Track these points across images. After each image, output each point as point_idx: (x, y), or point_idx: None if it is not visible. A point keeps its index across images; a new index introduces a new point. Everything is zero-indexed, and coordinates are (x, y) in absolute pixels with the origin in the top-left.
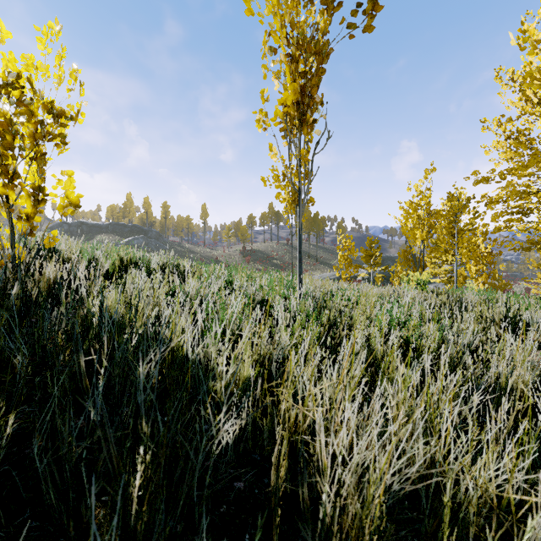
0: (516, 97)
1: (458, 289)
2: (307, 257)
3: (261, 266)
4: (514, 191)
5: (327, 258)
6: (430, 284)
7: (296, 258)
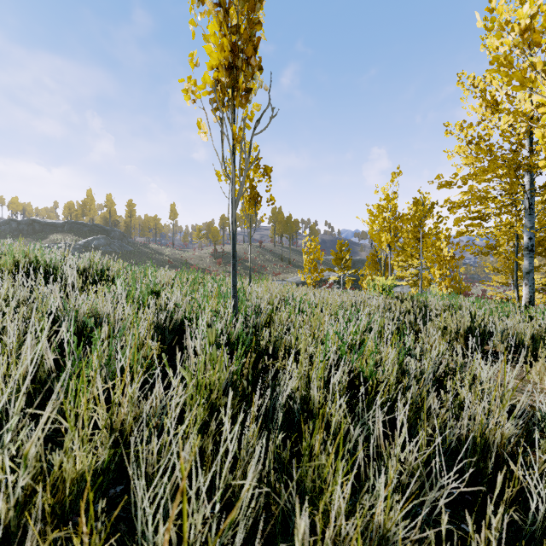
0: (477, 103)
1: (423, 294)
2: (280, 260)
3: None
4: (475, 196)
5: (300, 260)
6: (398, 286)
7: (269, 260)
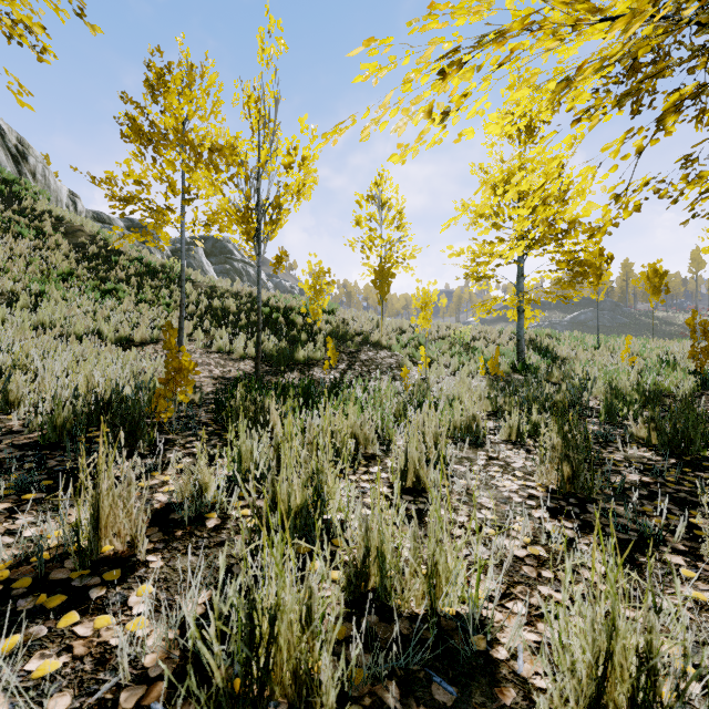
0: None
1: None
2: None
3: None
4: None
5: None
6: None
7: None
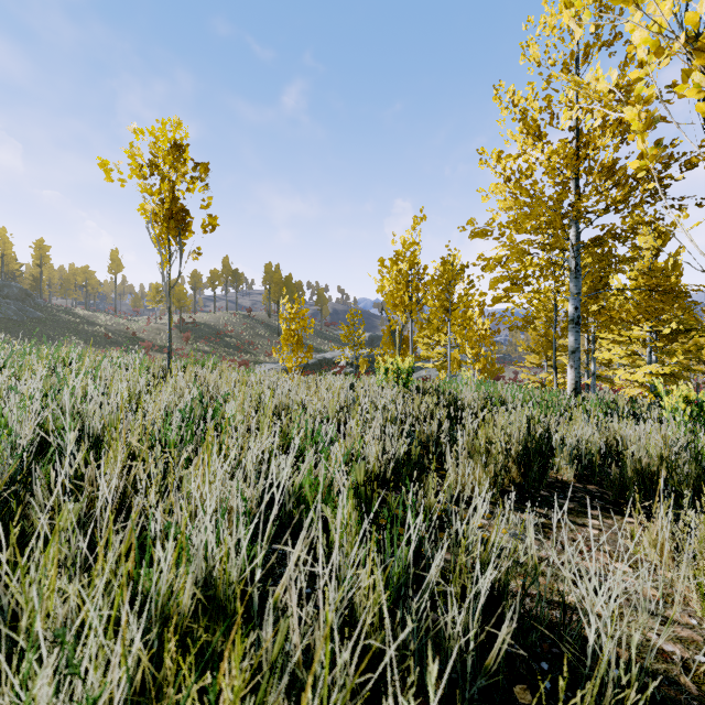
0: (517, 128)
1: (452, 381)
2: (276, 334)
3: (208, 347)
4: (516, 248)
5: (304, 336)
6: (424, 369)
7: (260, 335)
